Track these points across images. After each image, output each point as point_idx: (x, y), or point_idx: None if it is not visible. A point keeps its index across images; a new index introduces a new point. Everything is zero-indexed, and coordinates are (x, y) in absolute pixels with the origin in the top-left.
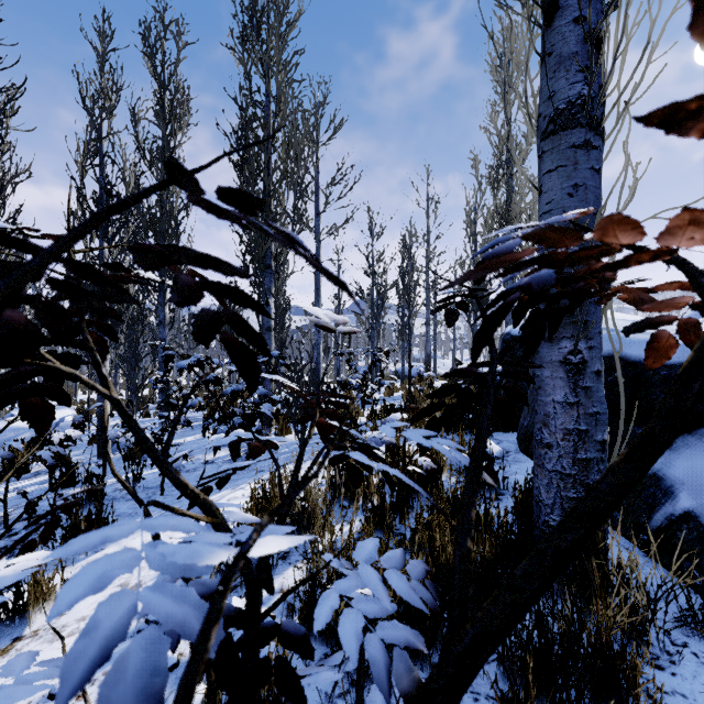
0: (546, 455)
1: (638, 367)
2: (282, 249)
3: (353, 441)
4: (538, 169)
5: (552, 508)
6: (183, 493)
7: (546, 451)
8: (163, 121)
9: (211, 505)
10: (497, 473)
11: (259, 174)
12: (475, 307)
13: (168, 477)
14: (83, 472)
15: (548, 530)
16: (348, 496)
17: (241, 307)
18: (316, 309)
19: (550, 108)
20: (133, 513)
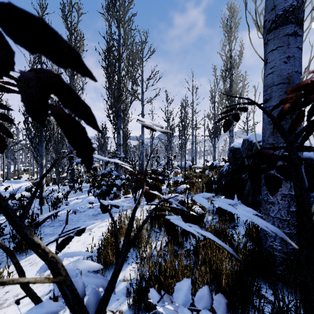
0: (270, 208)
1: (309, 161)
2: (126, 107)
3: (170, 206)
4: (264, 51)
5: (275, 238)
6: (35, 251)
7: (270, 206)
8: None
9: (57, 262)
10: (234, 215)
11: (115, 72)
12: (214, 136)
13: (24, 239)
14: (31, 212)
15: (272, 250)
16: (158, 226)
17: (59, 65)
18: (143, 118)
19: (273, 15)
20: (52, 233)
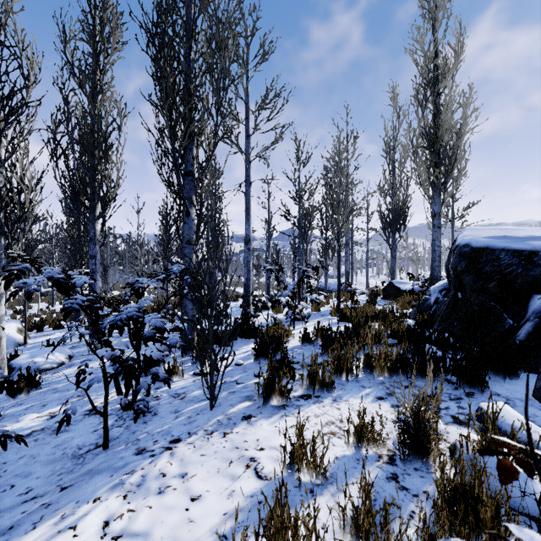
0: None
1: None
2: (206, 158)
3: None
4: None
5: None
6: None
7: None
8: (91, 37)
9: None
10: None
11: (178, 71)
12: (394, 228)
13: None
14: None
15: None
16: None
17: None
18: None
19: None
20: None
